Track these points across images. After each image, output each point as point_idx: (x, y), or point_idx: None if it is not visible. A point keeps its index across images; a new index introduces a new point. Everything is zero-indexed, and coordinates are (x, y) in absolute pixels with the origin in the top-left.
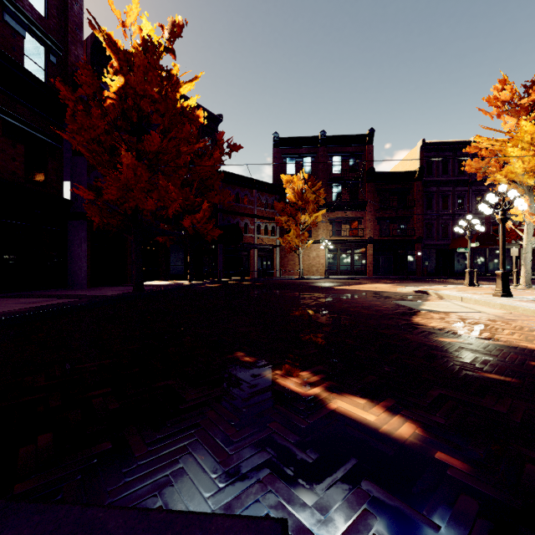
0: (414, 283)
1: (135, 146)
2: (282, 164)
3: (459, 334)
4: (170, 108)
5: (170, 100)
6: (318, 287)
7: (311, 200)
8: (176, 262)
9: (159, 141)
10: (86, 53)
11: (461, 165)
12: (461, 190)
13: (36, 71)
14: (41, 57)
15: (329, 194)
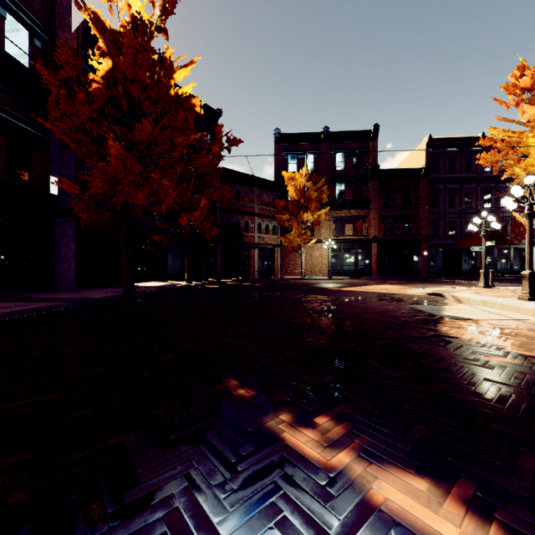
0: (422, 284)
1: (124, 136)
2: (283, 161)
3: (506, 351)
4: (162, 94)
5: (163, 86)
6: (323, 289)
7: (314, 197)
8: (174, 261)
9: (150, 130)
10: (78, 42)
11: (469, 161)
12: (468, 187)
13: (18, 55)
14: (24, 40)
15: (332, 192)
